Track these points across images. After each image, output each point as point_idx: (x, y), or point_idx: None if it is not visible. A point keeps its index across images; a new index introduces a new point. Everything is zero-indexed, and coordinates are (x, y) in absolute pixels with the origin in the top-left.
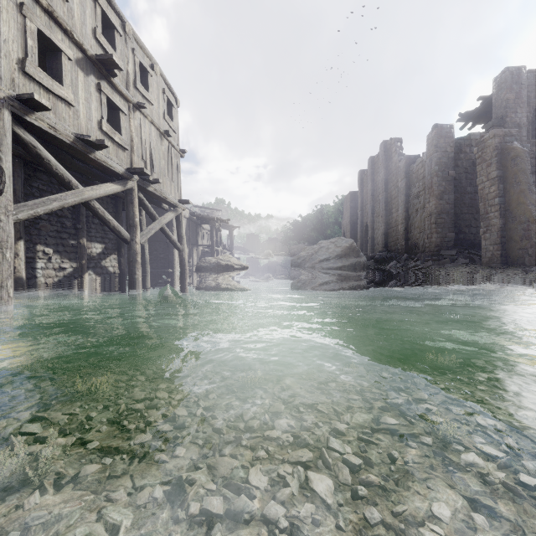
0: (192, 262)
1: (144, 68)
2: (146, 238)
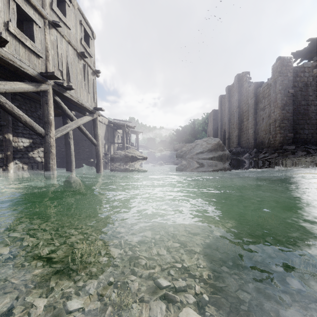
0: (110, 154)
1: None
2: (61, 133)
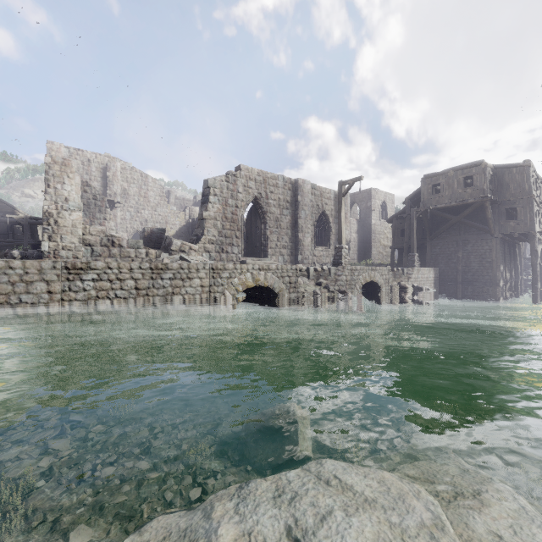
0: None
1: (539, 186)
2: None
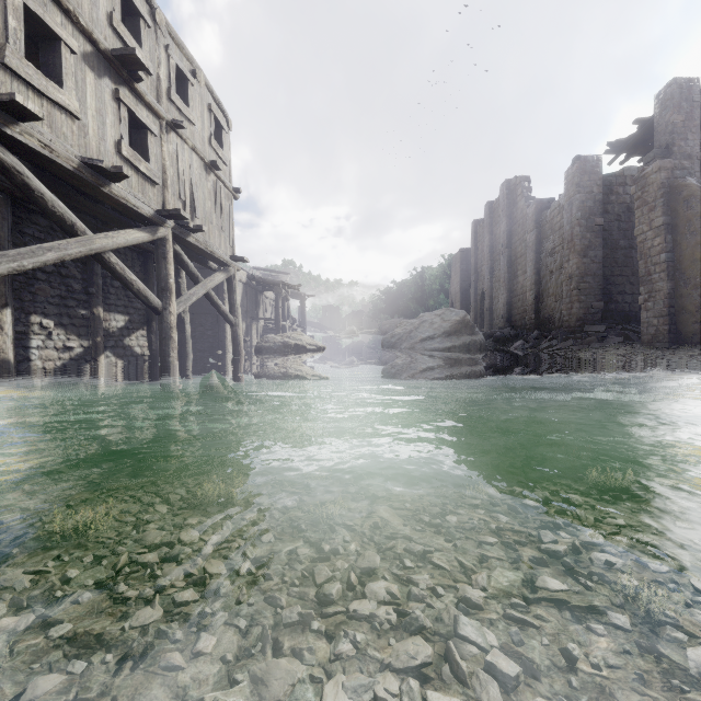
0: (250, 342)
1: (182, 74)
2: (184, 306)
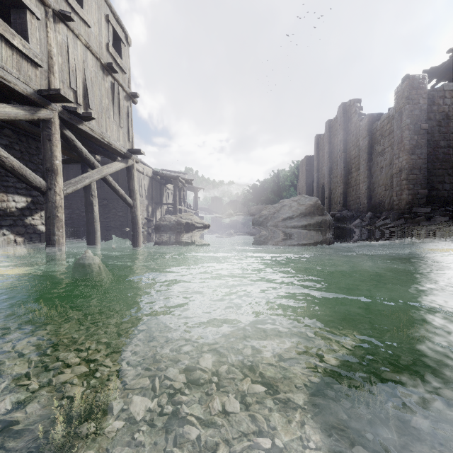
0: (155, 221)
1: None
2: (74, 188)
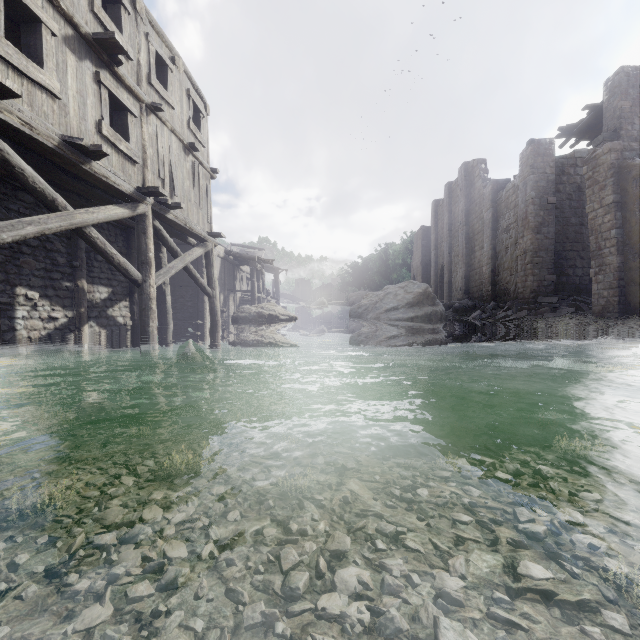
0: (227, 312)
1: (162, 60)
2: (163, 279)
